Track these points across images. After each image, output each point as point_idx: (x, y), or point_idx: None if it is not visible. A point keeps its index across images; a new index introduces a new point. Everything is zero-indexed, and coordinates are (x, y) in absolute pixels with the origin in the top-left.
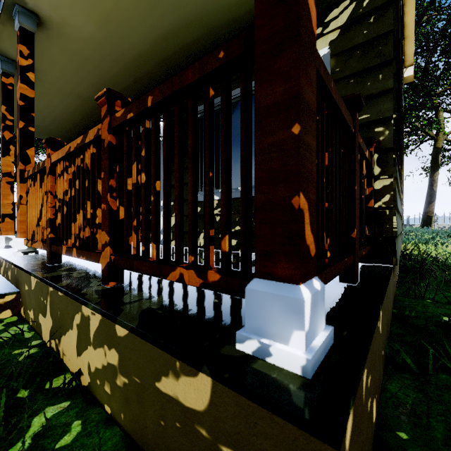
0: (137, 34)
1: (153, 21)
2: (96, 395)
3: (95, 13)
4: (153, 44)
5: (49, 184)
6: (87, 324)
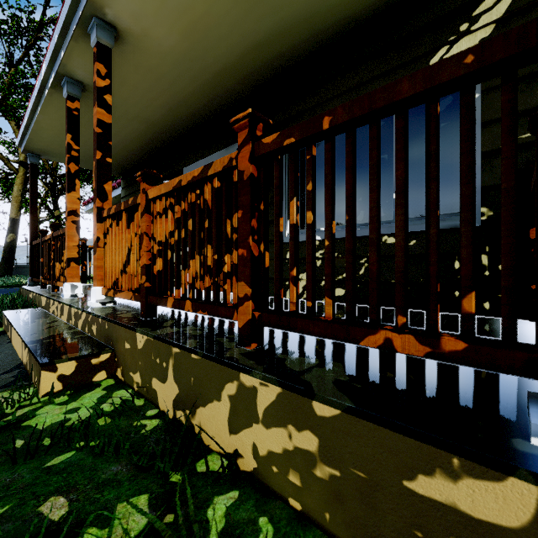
0: (225, 44)
1: (247, 27)
2: (271, 485)
3: (181, 21)
4: (242, 54)
5: (145, 225)
6: (250, 396)
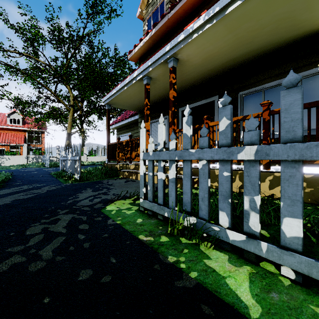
0: (219, 60)
1: (231, 54)
2: None
3: (205, 55)
4: (224, 63)
5: (207, 135)
6: (279, 178)
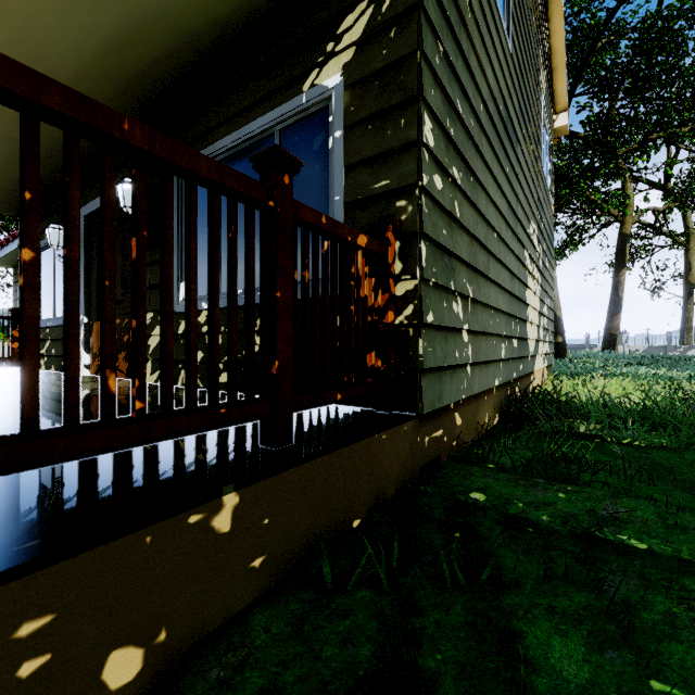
0: (66, 39)
1: (83, 19)
2: None
3: None
4: (98, 56)
5: None
6: None
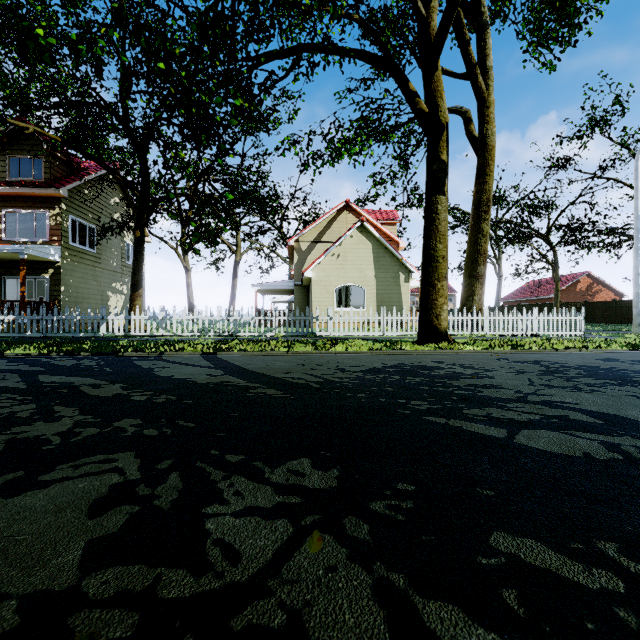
0: None
1: None
2: None
3: None
4: None
5: None
6: None
